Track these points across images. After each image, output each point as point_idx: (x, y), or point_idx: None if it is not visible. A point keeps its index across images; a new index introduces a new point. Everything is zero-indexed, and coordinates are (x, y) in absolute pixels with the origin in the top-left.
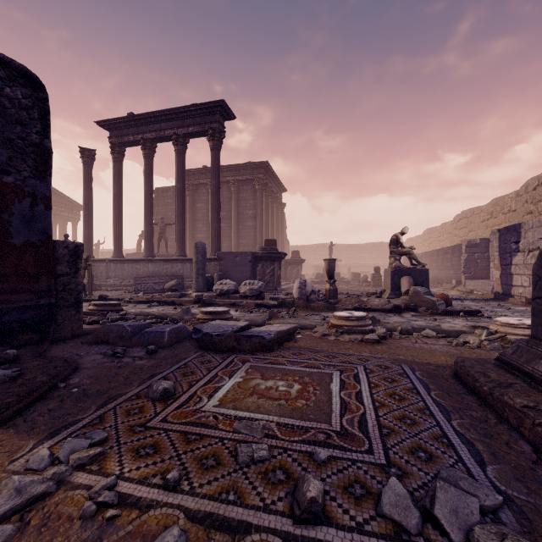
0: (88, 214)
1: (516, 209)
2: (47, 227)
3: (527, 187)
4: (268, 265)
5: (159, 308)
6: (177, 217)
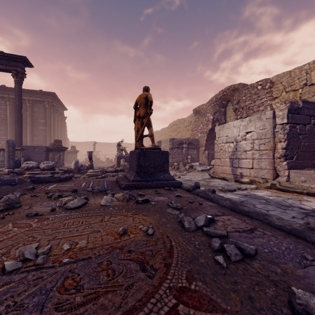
0: None
1: (167, 133)
2: None
3: (169, 126)
4: (56, 153)
5: None
6: None
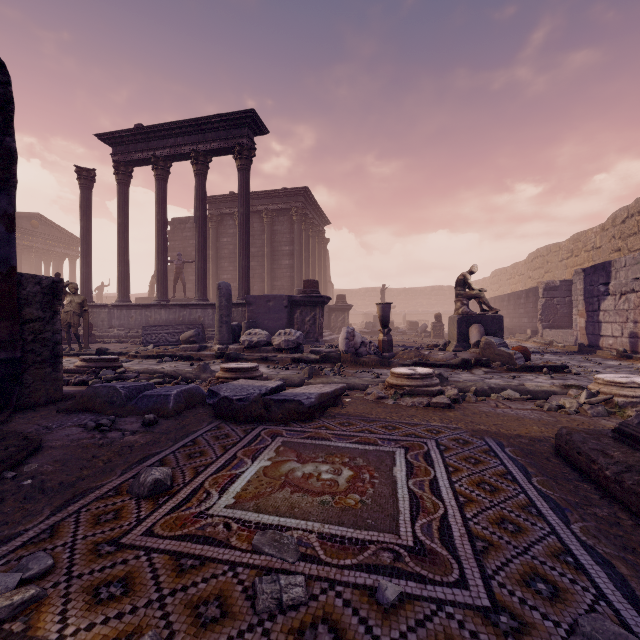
0: (86, 249)
1: (601, 246)
2: (10, 255)
3: (614, 220)
4: (307, 311)
5: (172, 364)
6: (196, 252)
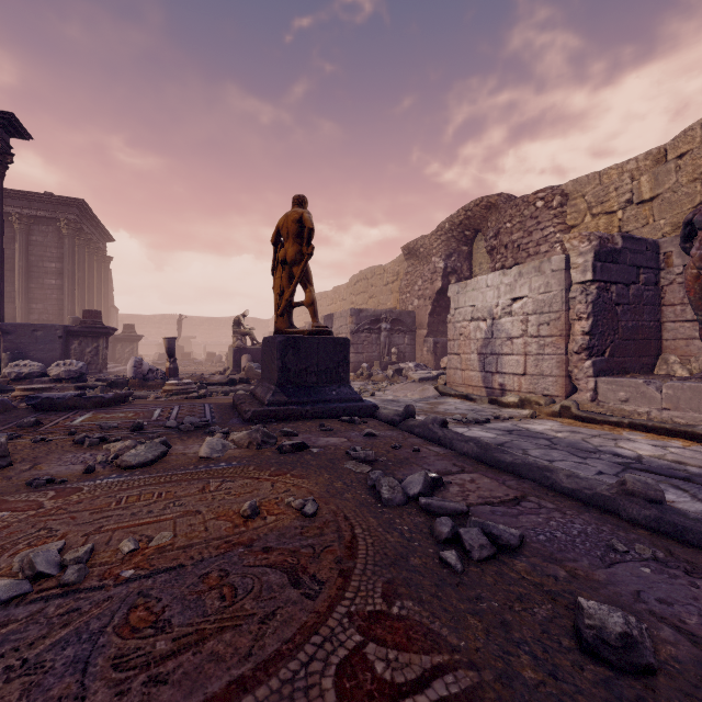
0: None
1: (346, 299)
2: None
3: (351, 282)
4: (89, 342)
5: None
6: None
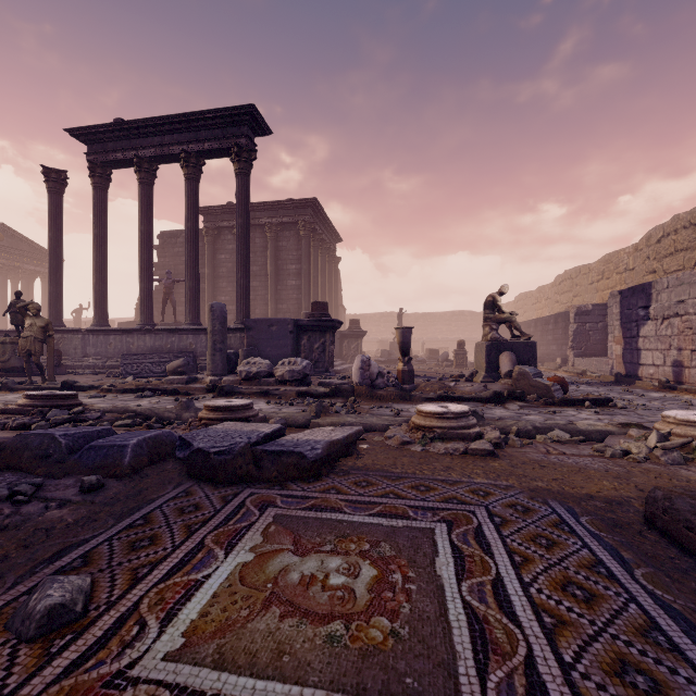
0: (56, 264)
1: (634, 267)
2: None
3: (649, 239)
4: (316, 337)
5: (152, 400)
6: (187, 269)
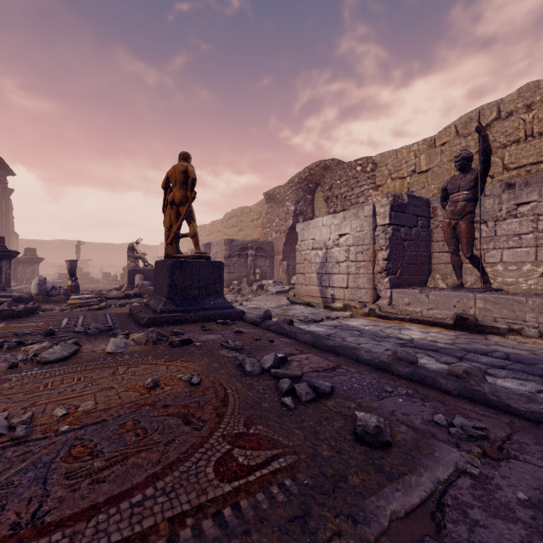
0: None
1: (221, 231)
2: None
3: (225, 218)
4: None
5: None
6: None
